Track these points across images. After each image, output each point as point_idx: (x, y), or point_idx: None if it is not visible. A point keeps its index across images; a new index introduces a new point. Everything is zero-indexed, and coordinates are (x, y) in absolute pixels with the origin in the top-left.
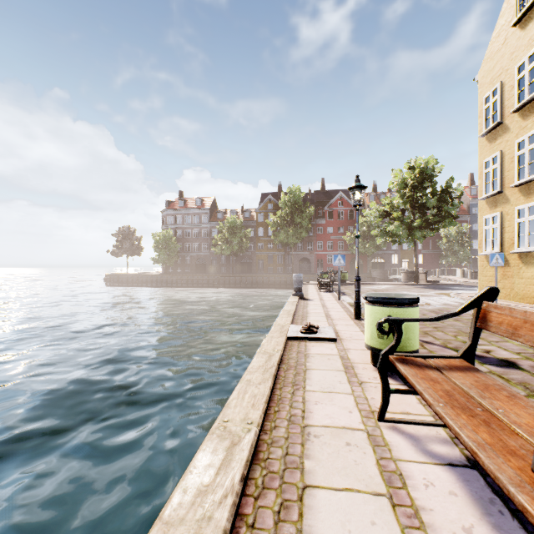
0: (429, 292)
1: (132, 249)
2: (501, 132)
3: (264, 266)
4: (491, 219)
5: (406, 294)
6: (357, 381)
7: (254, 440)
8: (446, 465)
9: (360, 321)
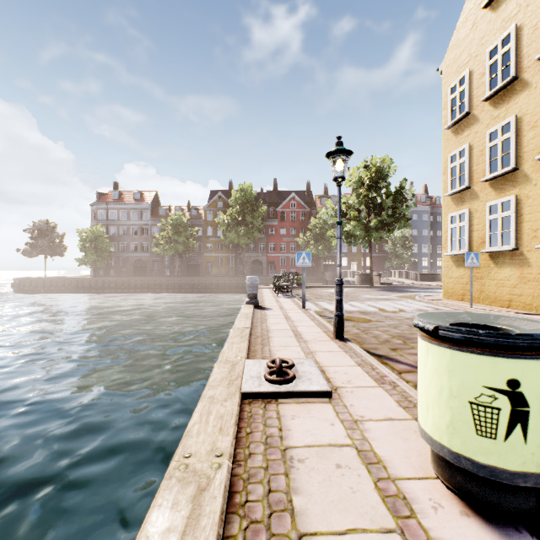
0: (391, 295)
1: (51, 247)
2: (469, 123)
3: (214, 269)
4: (457, 217)
5: (499, 316)
6: None
7: None
8: None
9: (346, 343)
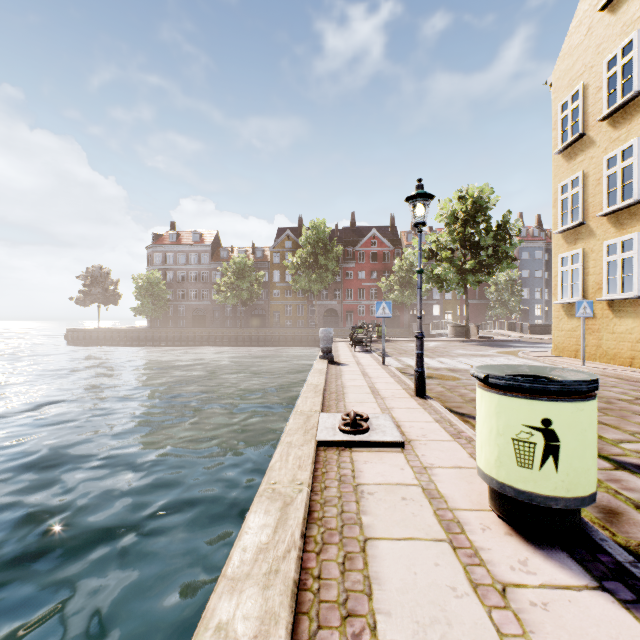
0: (489, 351)
1: (105, 296)
2: (584, 147)
3: (281, 319)
4: (569, 258)
5: (554, 368)
6: (492, 583)
7: None
8: None
9: (426, 401)
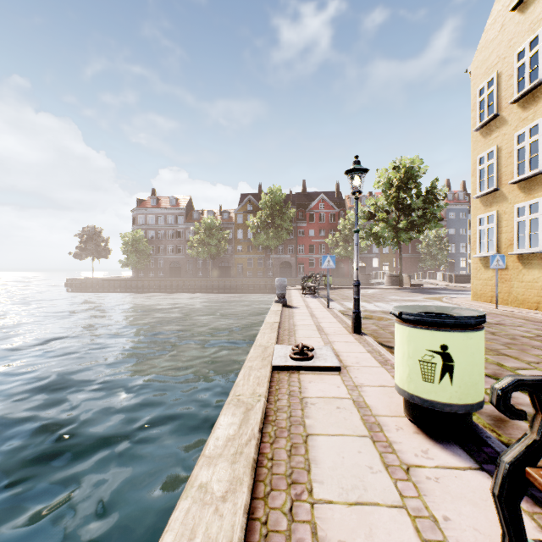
0: (418, 297)
1: (98, 251)
2: (498, 125)
3: (244, 270)
4: (486, 219)
5: (455, 308)
6: (399, 465)
7: None
8: None
9: (362, 336)
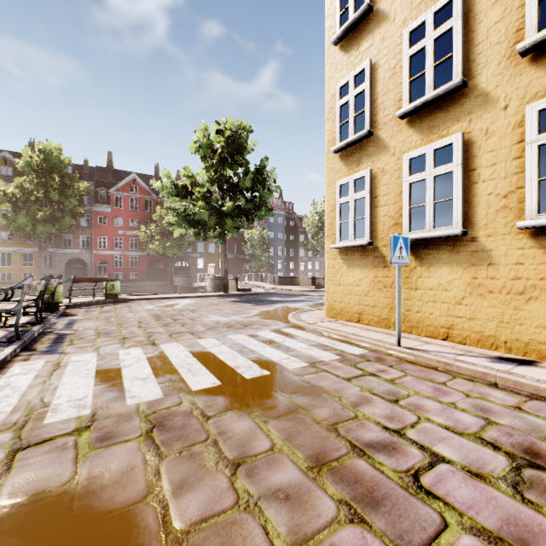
0: (250, 312)
1: None
2: (372, 26)
3: None
4: (352, 185)
5: None
6: None
7: None
8: None
9: None
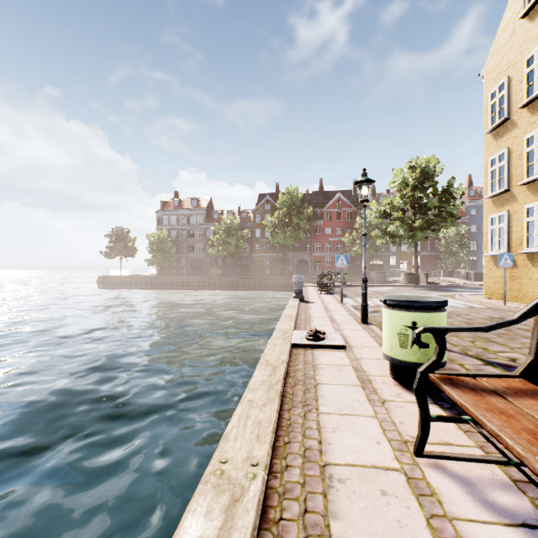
0: (432, 294)
1: (125, 250)
2: (509, 128)
3: (262, 268)
4: (497, 219)
5: (430, 297)
6: (378, 399)
7: (261, 493)
8: (521, 526)
9: (368, 326)
